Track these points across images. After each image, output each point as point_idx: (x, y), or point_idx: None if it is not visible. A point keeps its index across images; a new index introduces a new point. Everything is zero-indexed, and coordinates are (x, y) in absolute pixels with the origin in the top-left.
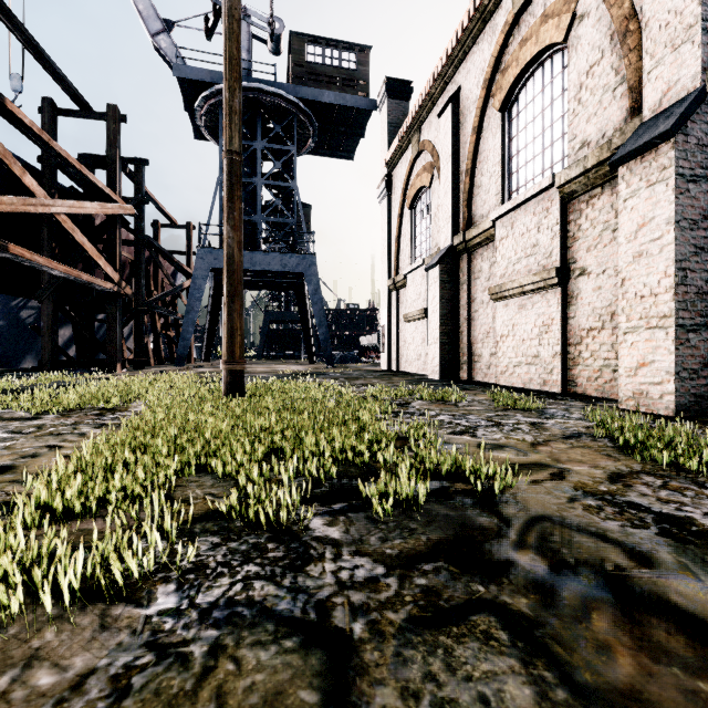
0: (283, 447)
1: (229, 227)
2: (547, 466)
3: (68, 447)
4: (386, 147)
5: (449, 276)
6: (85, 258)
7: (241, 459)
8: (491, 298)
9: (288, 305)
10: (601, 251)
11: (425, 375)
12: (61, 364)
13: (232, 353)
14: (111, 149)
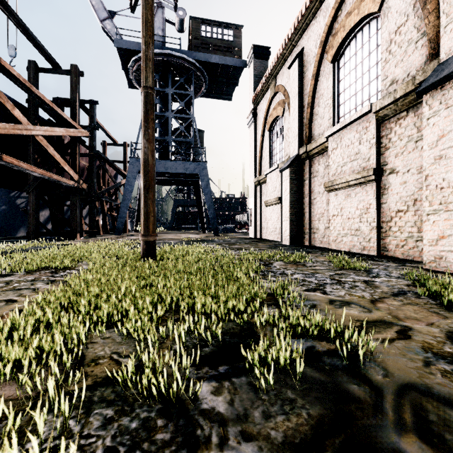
0: (180, 305)
1: (145, 140)
2: (390, 323)
3: (20, 301)
4: (253, 91)
5: (296, 175)
6: (58, 165)
7: (144, 319)
8: (326, 189)
9: (189, 195)
10: (406, 156)
11: (279, 241)
12: (41, 234)
13: (147, 229)
14: (73, 94)
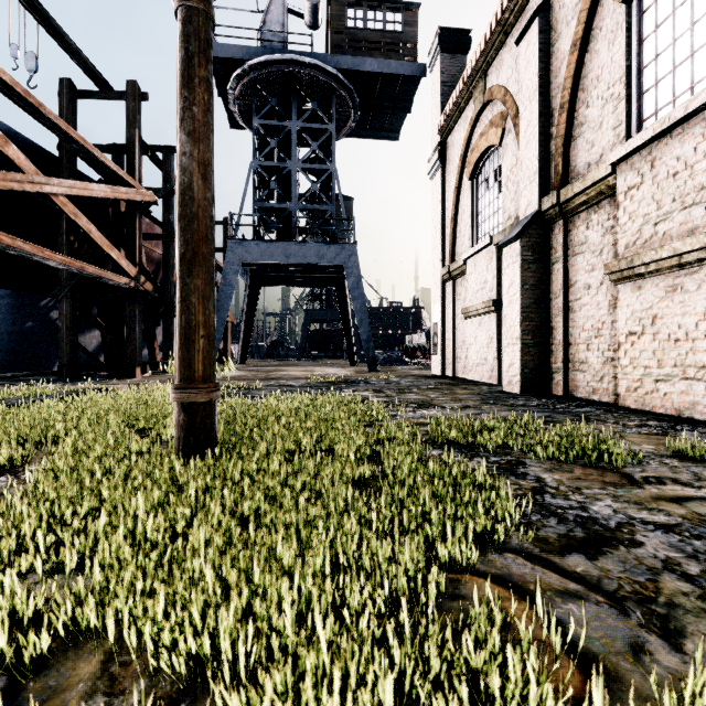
0: None
1: (184, 134)
2: None
3: None
4: (439, 111)
5: (535, 252)
6: None
7: None
8: (610, 278)
9: (329, 304)
10: None
11: (495, 385)
12: (81, 368)
13: (188, 370)
14: (130, 130)
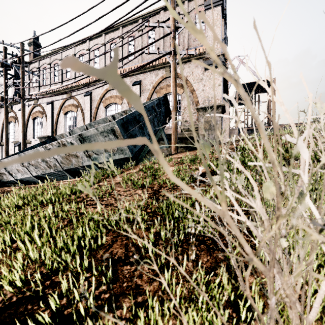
0: None
1: None
2: None
3: None
4: None
5: None
6: None
7: None
8: None
9: None
10: None
11: None
12: None
13: None
14: None
